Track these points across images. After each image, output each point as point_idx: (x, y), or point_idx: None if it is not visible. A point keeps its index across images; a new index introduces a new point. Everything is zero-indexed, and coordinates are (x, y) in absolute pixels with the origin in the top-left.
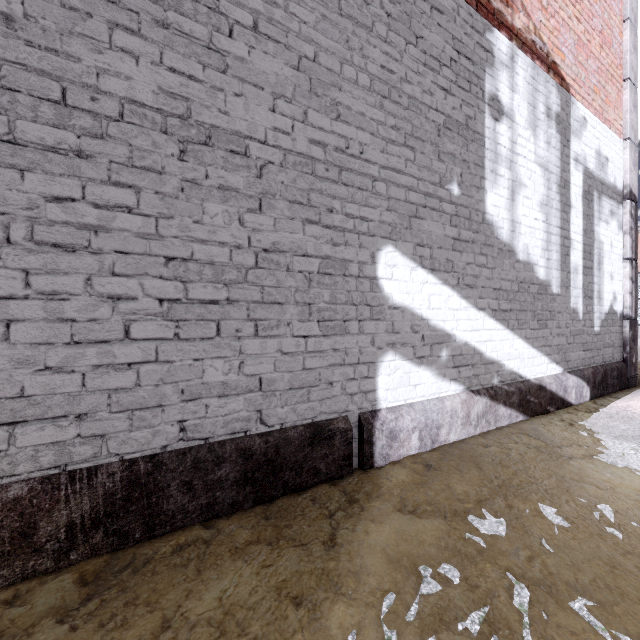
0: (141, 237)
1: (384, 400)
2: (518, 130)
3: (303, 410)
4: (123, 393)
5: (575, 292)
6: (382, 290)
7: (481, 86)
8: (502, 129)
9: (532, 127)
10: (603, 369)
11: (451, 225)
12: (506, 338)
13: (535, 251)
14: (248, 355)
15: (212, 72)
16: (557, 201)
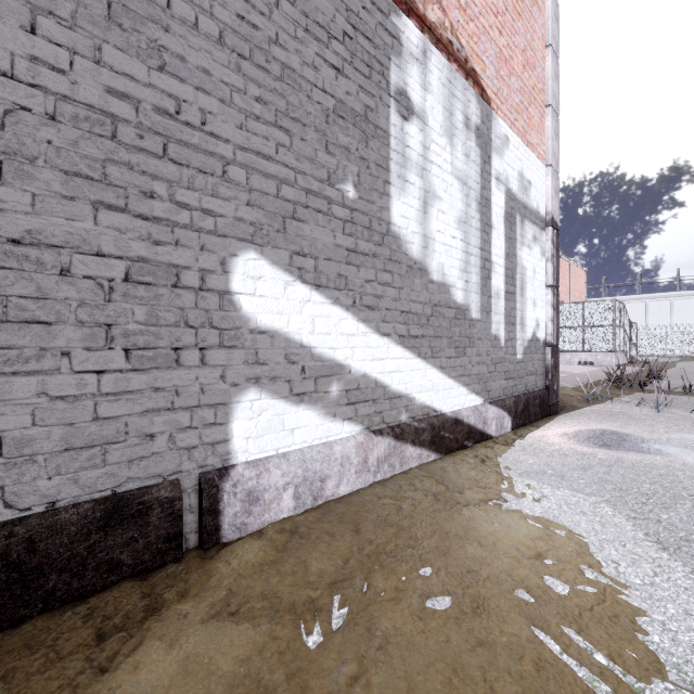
0: None
1: (243, 452)
2: (432, 135)
3: (94, 478)
4: None
5: (497, 318)
6: (239, 308)
7: (385, 75)
8: (412, 130)
9: (448, 135)
10: (525, 398)
11: (345, 233)
12: (417, 368)
13: (452, 272)
14: None
15: None
16: (477, 220)
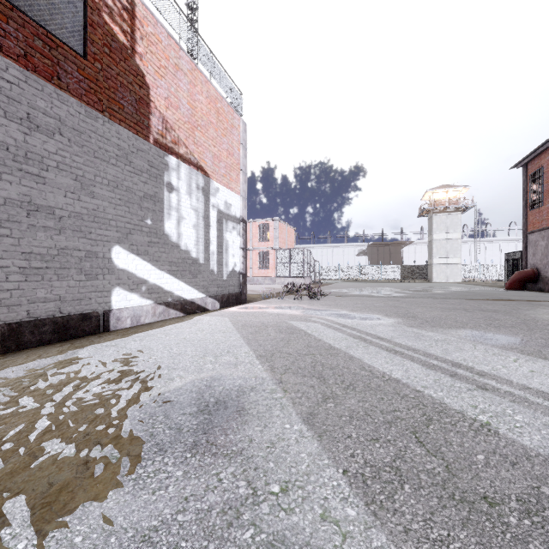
0: (12, 245)
1: (115, 306)
2: (182, 196)
3: (78, 308)
4: (6, 300)
5: (213, 263)
6: (114, 263)
7: (162, 179)
8: (173, 196)
9: (189, 194)
10: (227, 295)
11: (147, 236)
12: (175, 282)
13: (191, 246)
14: (55, 287)
15: (40, 185)
16: (203, 224)
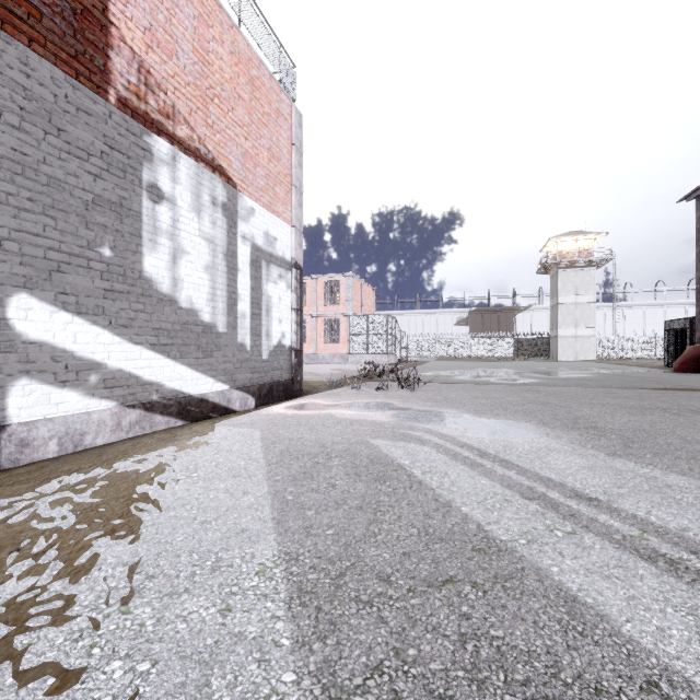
0: None
1: (17, 417)
2: (181, 212)
3: None
4: None
5: (243, 331)
6: (14, 328)
7: (138, 176)
8: (163, 210)
9: (197, 211)
10: (270, 385)
11: (102, 279)
12: (167, 365)
13: (200, 301)
14: None
15: None
16: (224, 266)
